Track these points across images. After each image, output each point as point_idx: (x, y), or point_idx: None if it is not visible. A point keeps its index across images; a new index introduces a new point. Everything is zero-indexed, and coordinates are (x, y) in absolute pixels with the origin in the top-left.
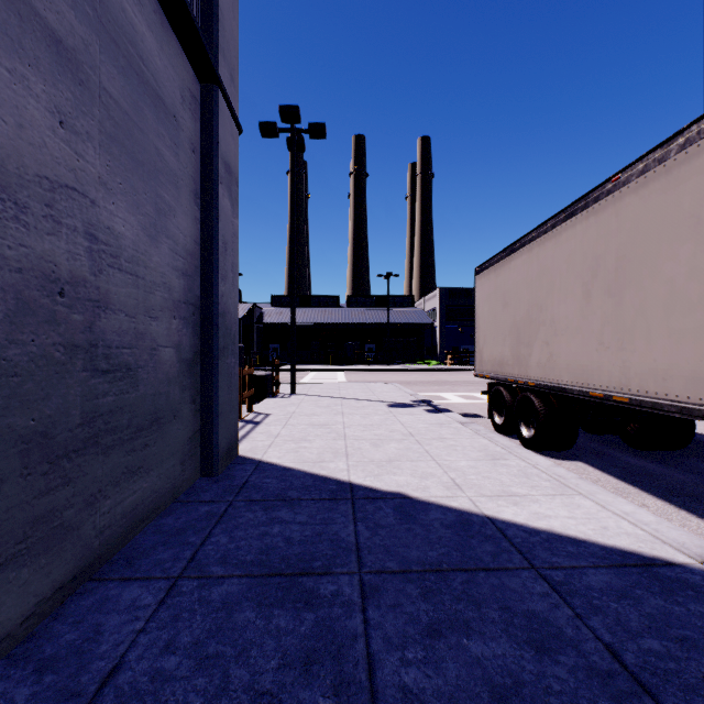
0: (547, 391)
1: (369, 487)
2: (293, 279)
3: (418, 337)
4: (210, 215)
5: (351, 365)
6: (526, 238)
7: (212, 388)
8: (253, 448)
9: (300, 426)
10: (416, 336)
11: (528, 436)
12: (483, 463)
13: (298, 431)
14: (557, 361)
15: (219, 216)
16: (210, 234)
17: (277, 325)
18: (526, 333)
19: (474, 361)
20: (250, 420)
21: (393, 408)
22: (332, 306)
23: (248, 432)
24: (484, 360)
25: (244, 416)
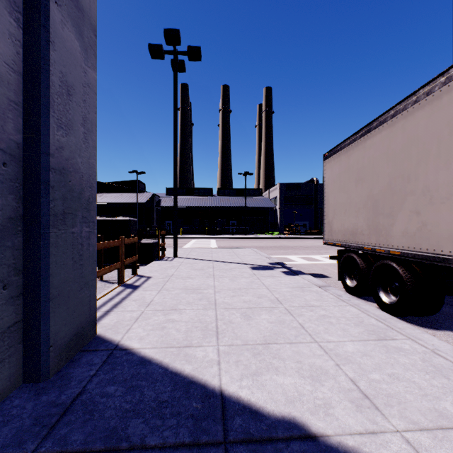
0: (418, 260)
1: (247, 406)
2: (175, 168)
3: (265, 216)
4: (37, 36)
5: (220, 235)
6: (385, 115)
7: (40, 265)
8: (118, 322)
9: (174, 291)
10: (263, 215)
11: (389, 301)
12: (373, 347)
13: (171, 298)
14: (433, 230)
15: (52, 42)
16: (37, 62)
17: (170, 207)
18: (386, 205)
19: (323, 231)
20: (130, 284)
21: (255, 270)
22: (207, 195)
23: (122, 299)
24: (334, 230)
25: (126, 280)
